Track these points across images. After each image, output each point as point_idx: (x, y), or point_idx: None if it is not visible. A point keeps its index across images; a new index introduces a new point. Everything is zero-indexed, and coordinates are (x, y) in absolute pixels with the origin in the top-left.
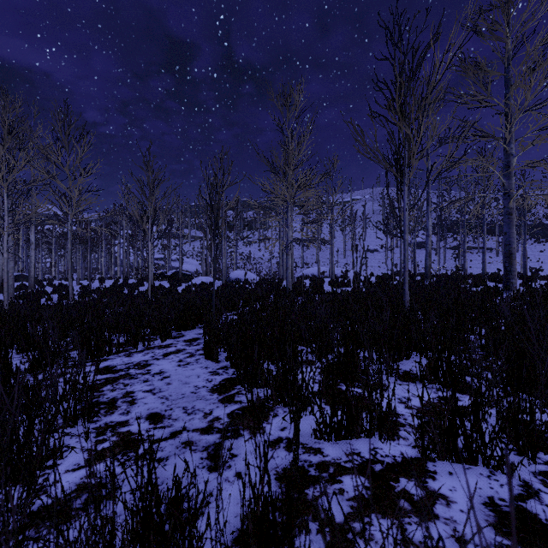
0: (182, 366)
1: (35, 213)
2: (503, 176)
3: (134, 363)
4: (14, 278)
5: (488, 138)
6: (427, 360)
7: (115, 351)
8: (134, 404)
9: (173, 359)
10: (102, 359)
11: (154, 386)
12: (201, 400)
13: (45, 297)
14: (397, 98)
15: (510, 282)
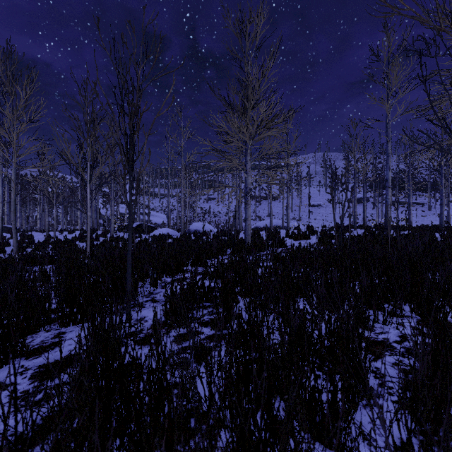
0: None
1: (25, 174)
2: None
3: None
4: None
5: None
6: None
7: None
8: None
9: None
10: None
11: None
12: None
13: None
14: None
15: None
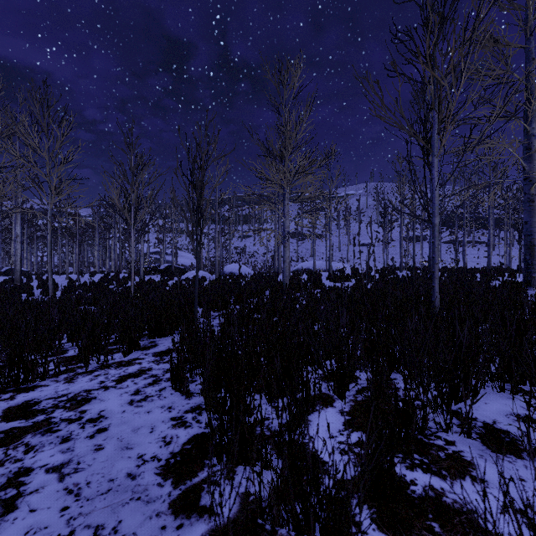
0: (136, 403)
1: (30, 207)
2: (524, 160)
3: (68, 396)
4: (6, 272)
5: (505, 118)
6: (507, 399)
7: (53, 372)
8: (10, 512)
9: (127, 388)
10: (30, 386)
11: (72, 454)
12: (138, 501)
13: (26, 292)
14: (428, 43)
15: (532, 277)
